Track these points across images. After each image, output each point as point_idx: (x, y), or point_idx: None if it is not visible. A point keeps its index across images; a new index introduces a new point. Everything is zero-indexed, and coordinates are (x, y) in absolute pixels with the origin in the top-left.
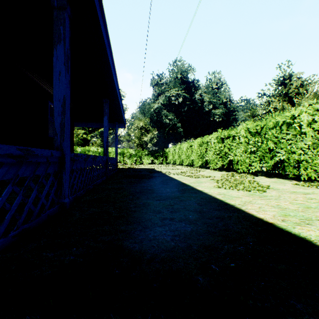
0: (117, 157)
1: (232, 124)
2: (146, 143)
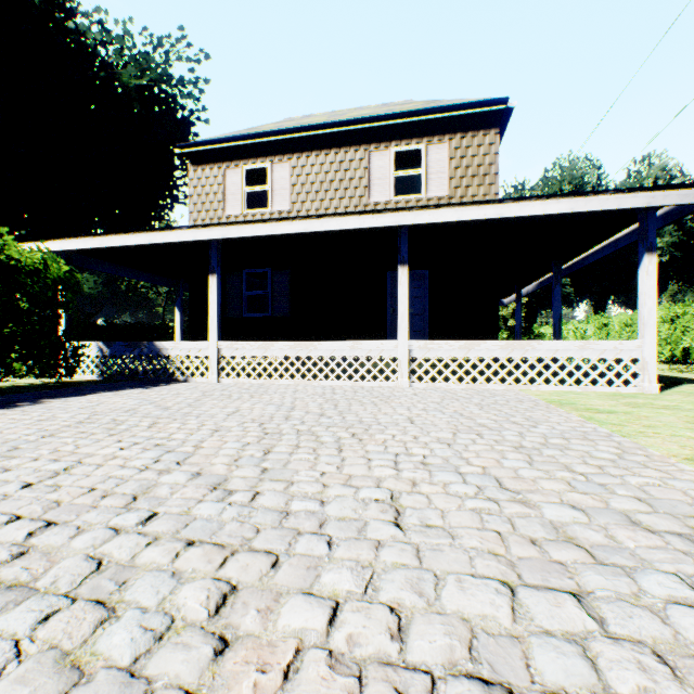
0: None
1: None
2: (504, 320)
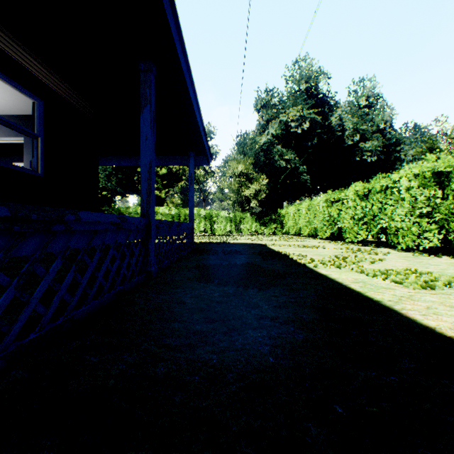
0: (192, 223)
1: (393, 167)
2: (248, 200)
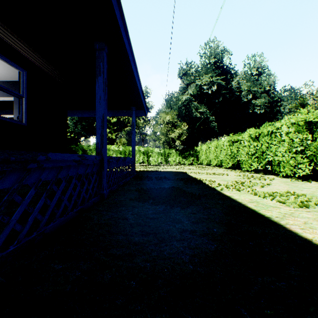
0: (134, 157)
1: (275, 117)
2: (174, 140)
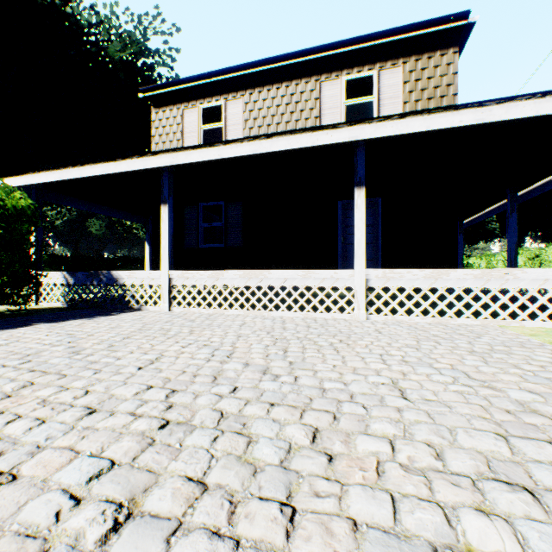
0: None
1: None
2: None
